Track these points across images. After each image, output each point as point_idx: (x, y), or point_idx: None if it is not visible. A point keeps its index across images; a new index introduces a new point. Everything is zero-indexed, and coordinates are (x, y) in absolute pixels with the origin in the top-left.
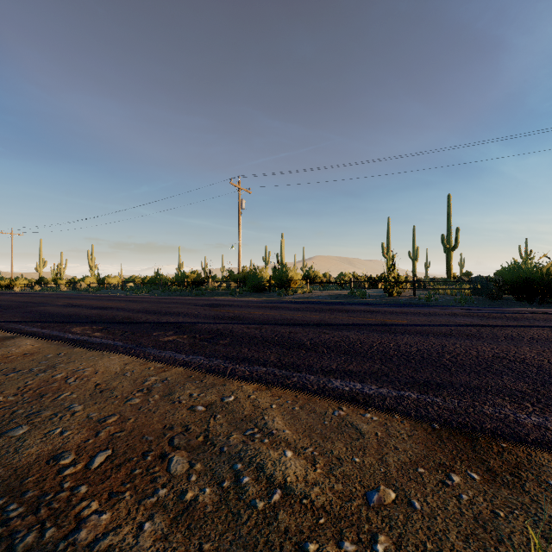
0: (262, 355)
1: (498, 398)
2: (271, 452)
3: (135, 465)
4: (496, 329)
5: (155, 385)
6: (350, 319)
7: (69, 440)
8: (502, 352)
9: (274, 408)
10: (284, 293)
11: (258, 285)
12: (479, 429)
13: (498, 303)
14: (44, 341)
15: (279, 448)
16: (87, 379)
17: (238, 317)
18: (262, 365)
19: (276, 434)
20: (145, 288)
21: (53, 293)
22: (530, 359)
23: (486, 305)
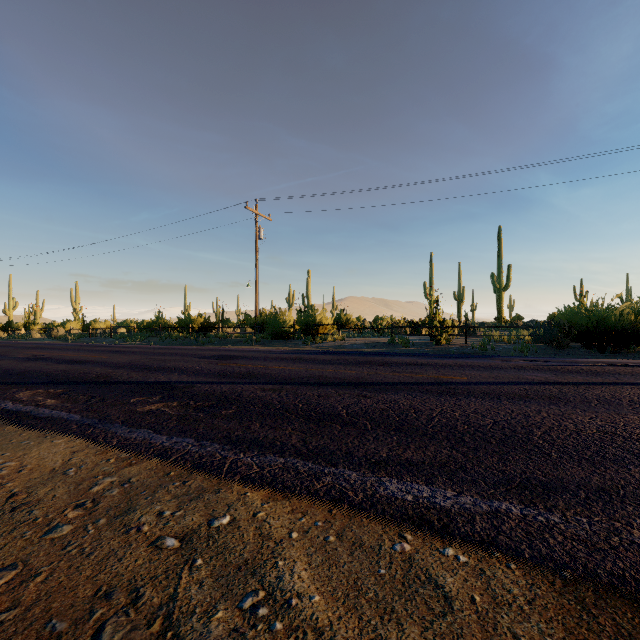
0: (280, 435)
1: None
2: None
3: None
4: (581, 388)
5: (108, 494)
6: (395, 375)
7: None
8: (607, 424)
9: (295, 539)
10: (311, 341)
11: (279, 332)
12: None
13: (564, 352)
14: None
15: None
16: (0, 483)
17: (251, 374)
18: (279, 452)
19: (296, 607)
20: (139, 335)
21: (20, 342)
22: None
23: (552, 355)
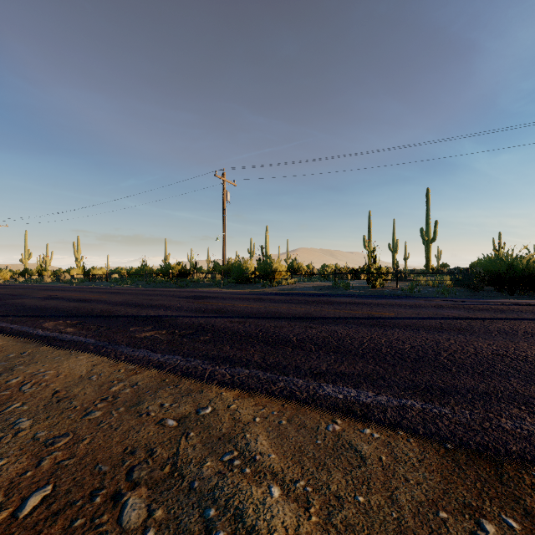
0: (245, 354)
1: (513, 408)
2: (253, 489)
3: (78, 512)
4: (486, 322)
5: (123, 392)
6: (336, 312)
7: (1, 473)
8: (501, 349)
9: (258, 422)
10: (268, 285)
11: (243, 277)
12: (504, 453)
13: (479, 294)
14: (10, 337)
15: (263, 481)
16: (46, 384)
17: (221, 310)
18: (245, 366)
19: (259, 460)
20: (129, 280)
21: (35, 285)
22: (532, 357)
23: (469, 297)
